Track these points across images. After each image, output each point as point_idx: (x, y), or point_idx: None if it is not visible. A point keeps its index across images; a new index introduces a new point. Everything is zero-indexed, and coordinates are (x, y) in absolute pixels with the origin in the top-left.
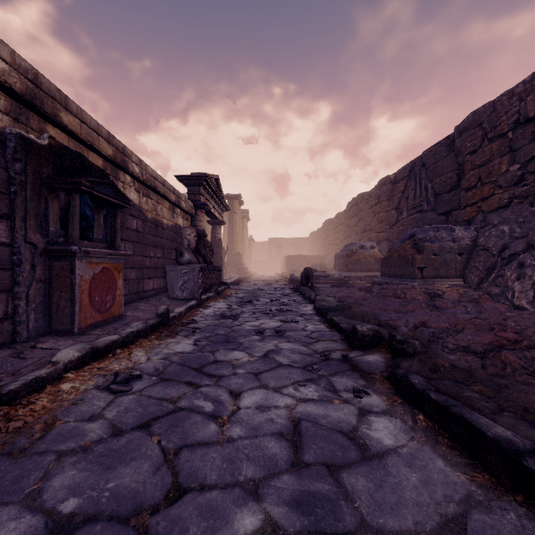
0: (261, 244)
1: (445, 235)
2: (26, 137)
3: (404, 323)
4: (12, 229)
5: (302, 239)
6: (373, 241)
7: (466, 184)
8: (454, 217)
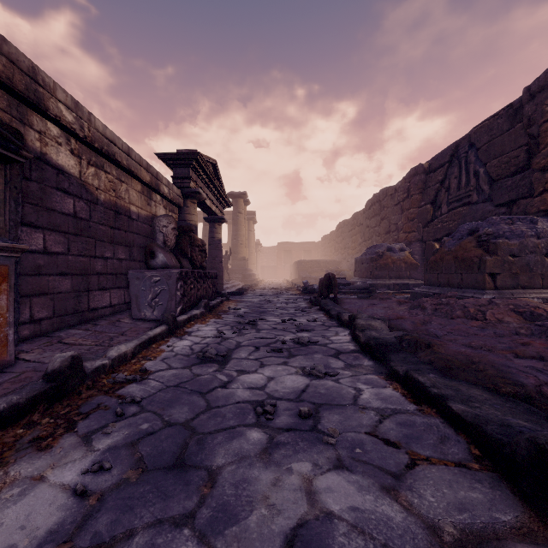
0: (269, 249)
1: (525, 228)
2: None
3: None
4: None
5: (313, 243)
6: (401, 242)
7: (542, 162)
8: (522, 208)
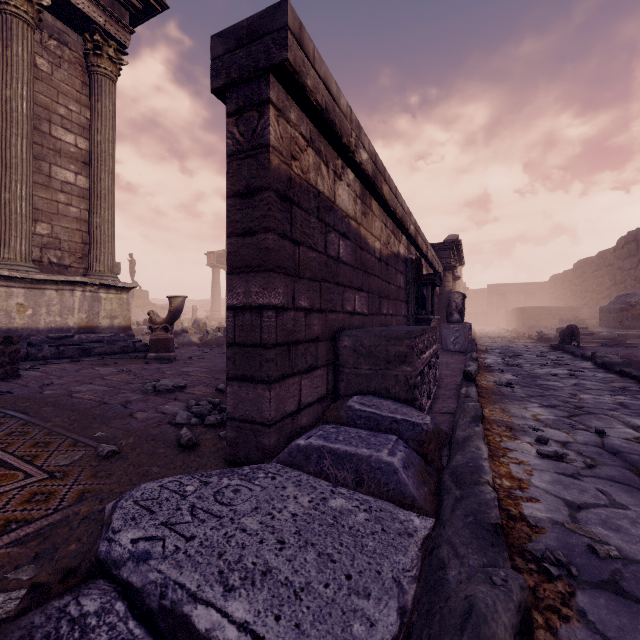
0: (475, 292)
1: None
2: (412, 258)
3: None
4: (407, 308)
5: (536, 284)
6: None
7: None
8: None
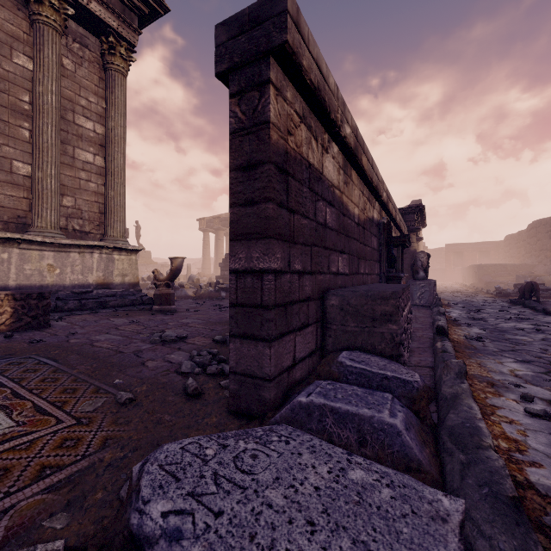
0: (433, 251)
1: None
2: (384, 222)
3: None
4: (379, 267)
5: (491, 243)
6: None
7: None
8: None
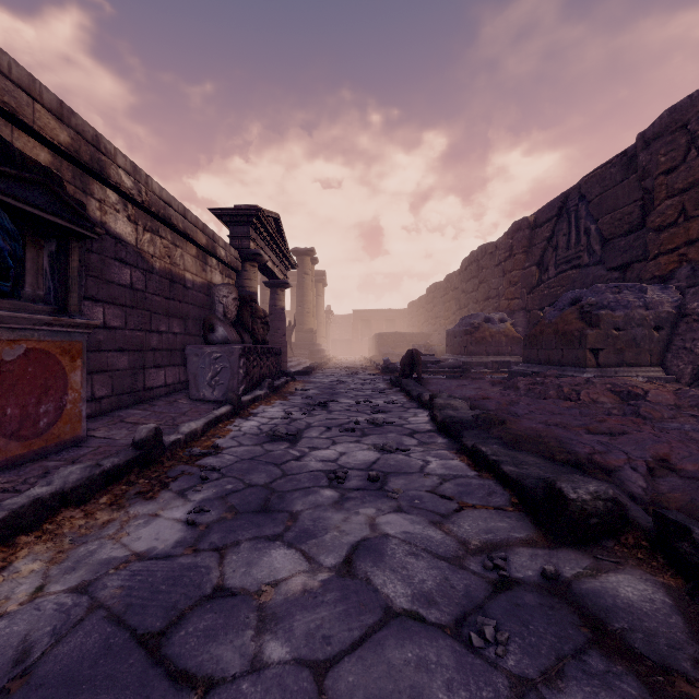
0: (342, 318)
1: (633, 298)
2: None
3: (625, 461)
4: None
5: (397, 311)
6: (502, 311)
7: (657, 220)
8: (636, 273)
